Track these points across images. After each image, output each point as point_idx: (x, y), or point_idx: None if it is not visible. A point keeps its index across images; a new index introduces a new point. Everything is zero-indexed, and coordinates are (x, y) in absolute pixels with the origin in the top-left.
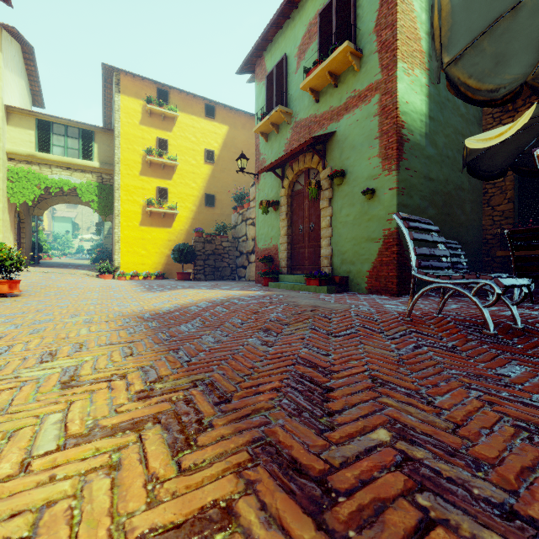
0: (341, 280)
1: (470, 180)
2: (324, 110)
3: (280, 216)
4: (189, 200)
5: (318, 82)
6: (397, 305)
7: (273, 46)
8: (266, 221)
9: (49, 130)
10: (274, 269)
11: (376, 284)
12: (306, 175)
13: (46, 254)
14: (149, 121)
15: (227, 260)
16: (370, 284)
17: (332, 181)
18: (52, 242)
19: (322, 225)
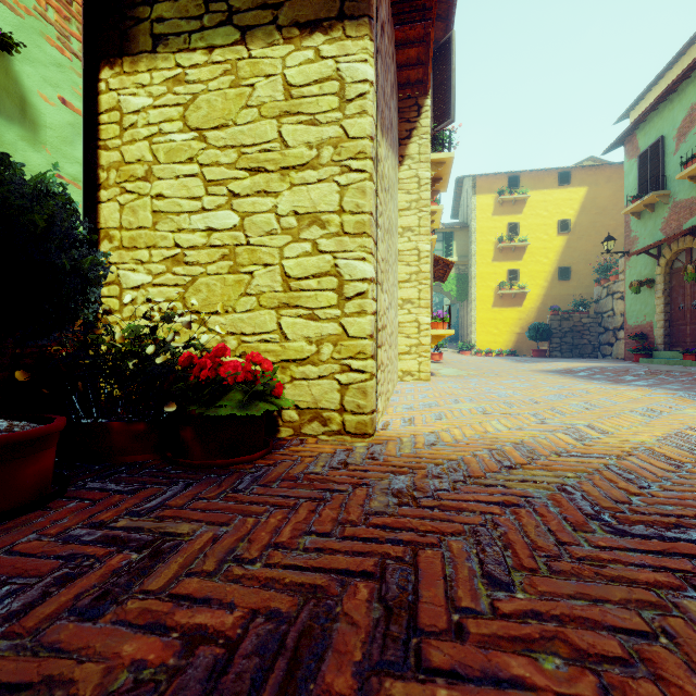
0: None
1: None
2: None
3: (654, 294)
4: (539, 276)
5: None
6: None
7: (646, 125)
8: (638, 298)
9: None
10: (646, 346)
11: None
12: (687, 254)
13: None
14: (500, 210)
15: (588, 337)
16: None
17: None
18: None
19: None
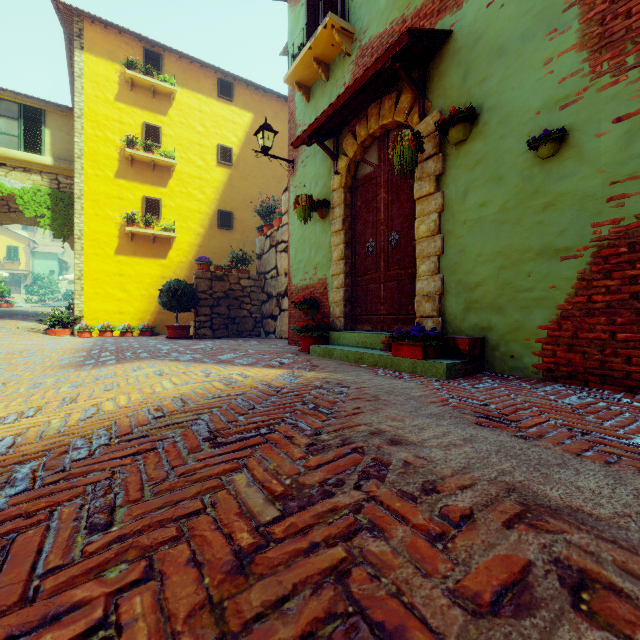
0: (472, 347)
1: None
2: None
3: (330, 226)
4: (193, 218)
5: None
6: None
7: None
8: (307, 238)
9: None
10: (320, 322)
11: (571, 358)
12: (381, 144)
13: (4, 300)
14: (131, 97)
15: (248, 307)
16: (549, 357)
17: (442, 139)
18: (31, 284)
19: (418, 232)
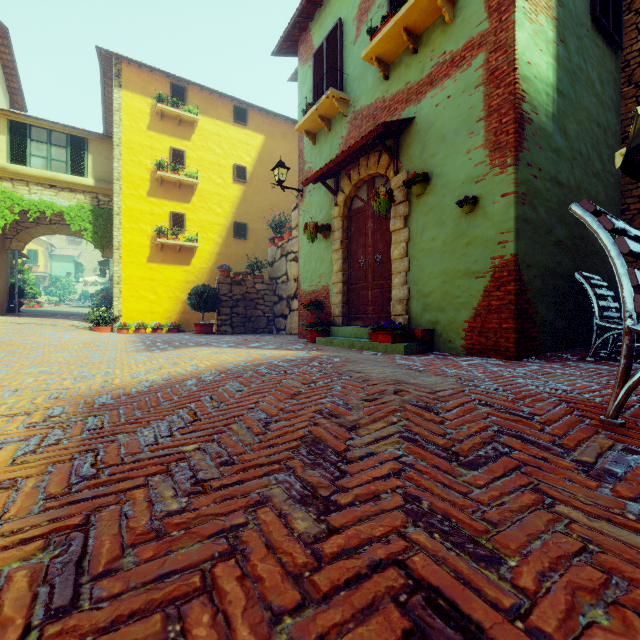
0: (424, 335)
1: (606, 191)
2: (397, 90)
3: (332, 246)
4: (213, 229)
5: (389, 46)
6: (536, 378)
7: (322, 12)
8: (313, 253)
9: (25, 136)
10: (323, 319)
11: (480, 340)
12: (369, 186)
13: (35, 301)
14: (160, 126)
15: (262, 307)
16: (469, 340)
17: (408, 191)
18: (50, 286)
19: (393, 255)
